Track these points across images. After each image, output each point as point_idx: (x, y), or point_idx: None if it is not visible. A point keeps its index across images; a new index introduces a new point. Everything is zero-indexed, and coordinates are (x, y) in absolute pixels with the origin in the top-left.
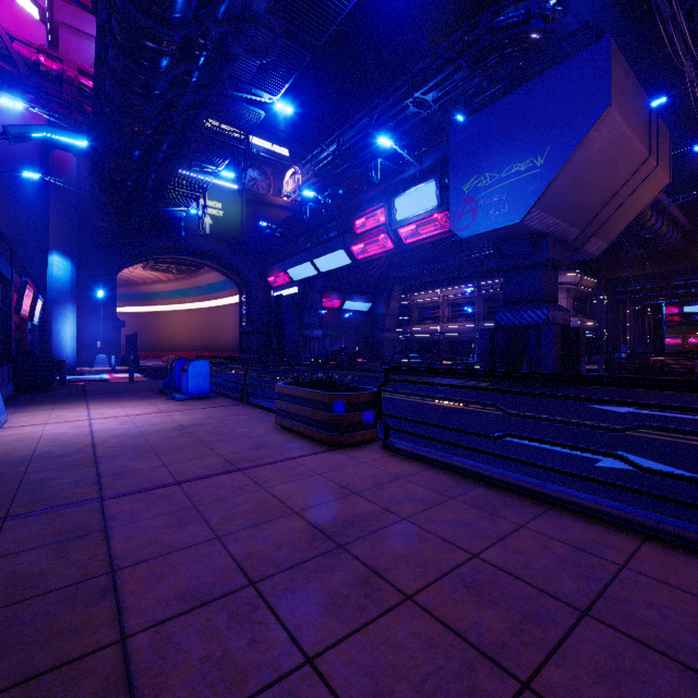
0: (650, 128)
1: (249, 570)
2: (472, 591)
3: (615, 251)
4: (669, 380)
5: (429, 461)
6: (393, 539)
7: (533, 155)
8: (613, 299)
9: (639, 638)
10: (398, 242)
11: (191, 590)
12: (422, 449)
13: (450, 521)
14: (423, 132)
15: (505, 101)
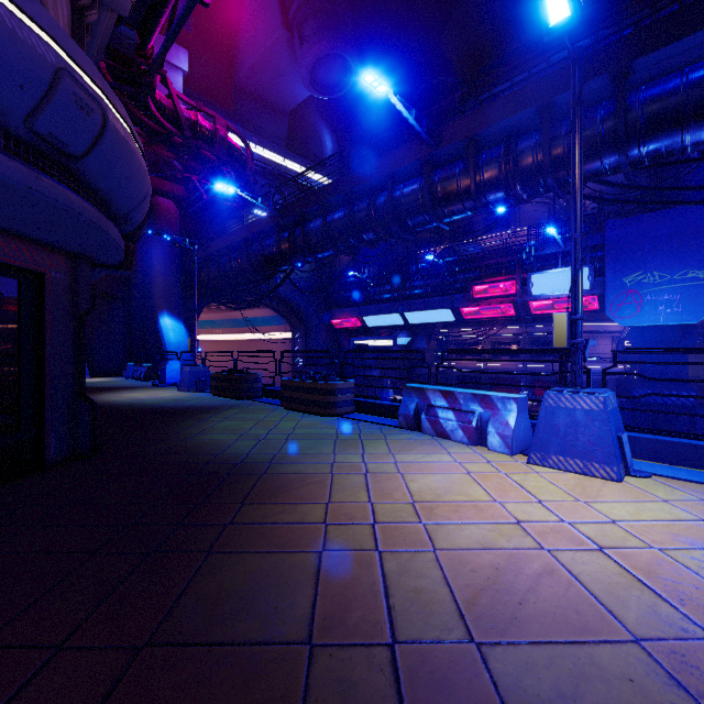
0: None
1: None
2: None
3: None
4: None
5: None
6: None
7: None
8: None
9: None
10: (524, 312)
11: None
12: None
13: None
14: None
15: (679, 211)
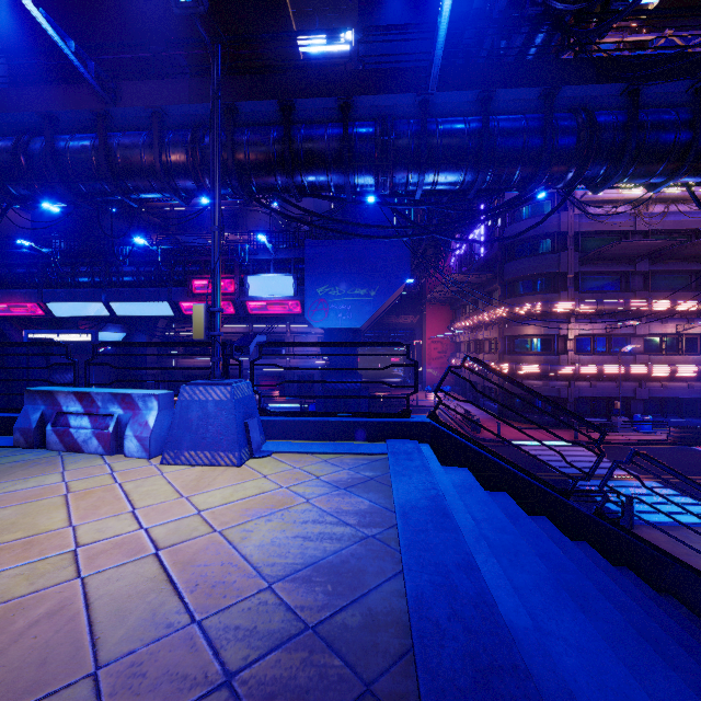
0: None
1: None
2: None
3: None
4: None
5: None
6: None
7: (369, 287)
8: None
9: None
10: (243, 311)
11: None
12: None
13: None
14: None
15: (350, 243)
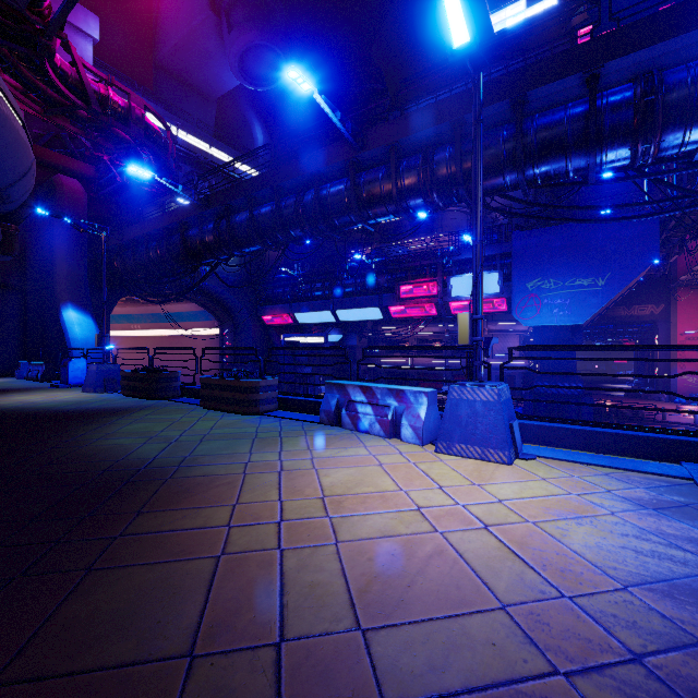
0: None
1: None
2: None
3: None
4: None
5: None
6: None
7: (595, 276)
8: None
9: None
10: (445, 312)
11: None
12: None
13: None
14: None
15: (569, 227)
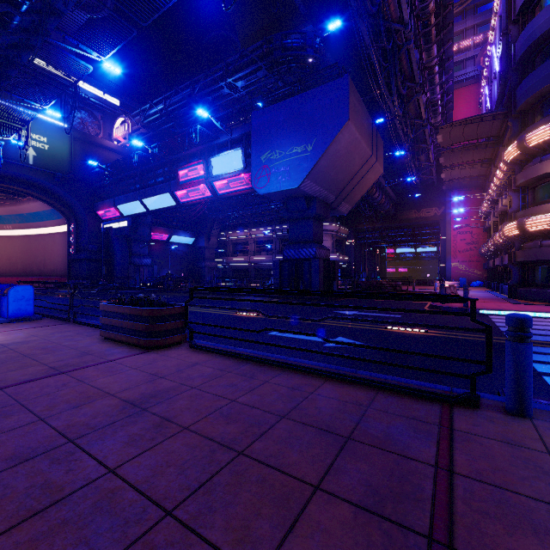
0: (372, 137)
1: (69, 434)
2: (226, 418)
3: (359, 211)
4: (339, 291)
5: (219, 352)
6: (183, 400)
7: (306, 143)
8: (358, 242)
9: (305, 422)
10: (214, 192)
11: (17, 454)
12: (217, 345)
13: (224, 385)
14: (235, 109)
15: (289, 102)
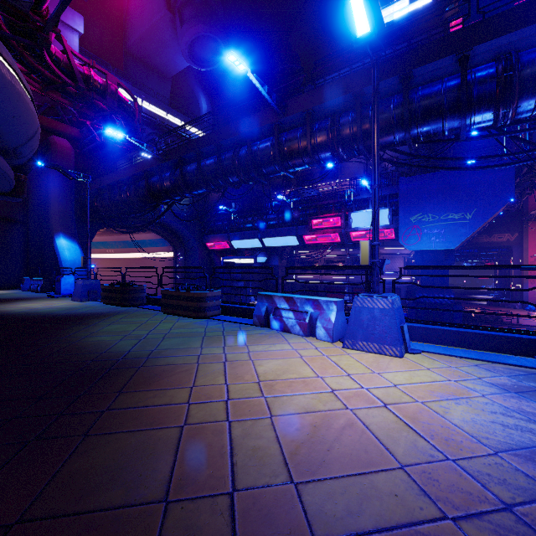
0: None
1: None
2: None
3: None
4: None
5: None
6: None
7: (464, 211)
8: None
9: None
10: (347, 239)
11: None
12: None
13: None
14: None
15: (443, 174)
